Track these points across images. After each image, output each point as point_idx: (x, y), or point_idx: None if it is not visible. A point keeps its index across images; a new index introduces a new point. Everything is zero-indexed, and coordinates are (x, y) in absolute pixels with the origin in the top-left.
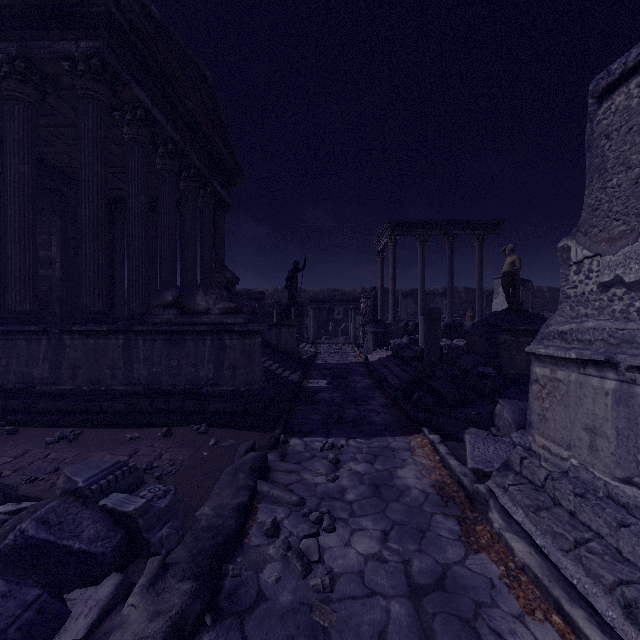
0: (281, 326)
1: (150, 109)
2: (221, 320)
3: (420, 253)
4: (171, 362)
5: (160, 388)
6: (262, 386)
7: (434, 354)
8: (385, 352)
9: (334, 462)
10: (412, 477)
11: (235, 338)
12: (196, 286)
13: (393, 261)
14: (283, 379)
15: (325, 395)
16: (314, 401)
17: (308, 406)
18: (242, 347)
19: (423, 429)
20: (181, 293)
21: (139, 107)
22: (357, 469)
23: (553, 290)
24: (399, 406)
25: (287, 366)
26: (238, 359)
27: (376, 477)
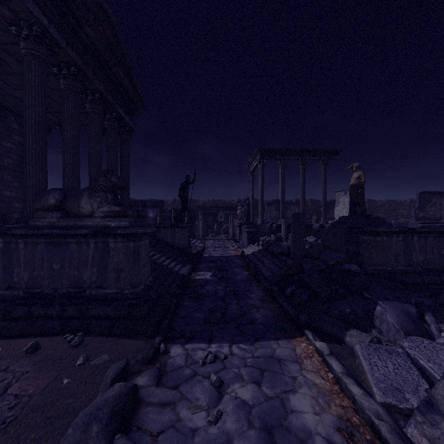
0: (175, 227)
1: (47, 27)
2: (105, 223)
3: (281, 173)
4: (53, 265)
5: (41, 292)
6: (149, 286)
7: (299, 250)
8: (257, 247)
9: (217, 386)
10: (309, 411)
11: (119, 241)
12: (81, 189)
13: (262, 178)
14: (173, 273)
15: (209, 288)
16: (199, 296)
17: (194, 301)
18: (126, 250)
19: (306, 333)
20: (65, 196)
21: (35, 23)
22: (243, 396)
23: (371, 201)
24: (276, 301)
25: (179, 260)
26: (122, 262)
27: (267, 412)
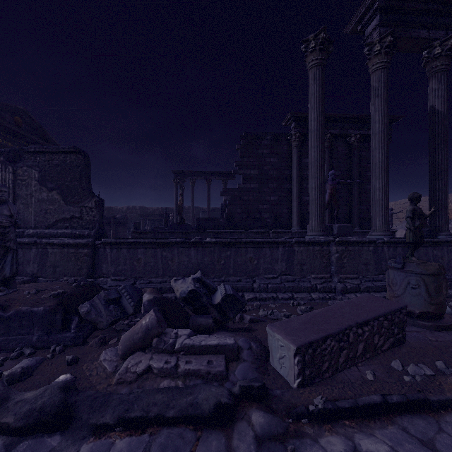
0: None
1: None
2: None
3: (191, 189)
4: None
5: None
6: None
7: None
8: None
9: None
10: None
11: None
12: None
13: (176, 193)
14: None
15: None
16: None
17: None
18: None
19: None
20: None
21: None
22: None
23: None
24: None
25: None
26: None
27: None
